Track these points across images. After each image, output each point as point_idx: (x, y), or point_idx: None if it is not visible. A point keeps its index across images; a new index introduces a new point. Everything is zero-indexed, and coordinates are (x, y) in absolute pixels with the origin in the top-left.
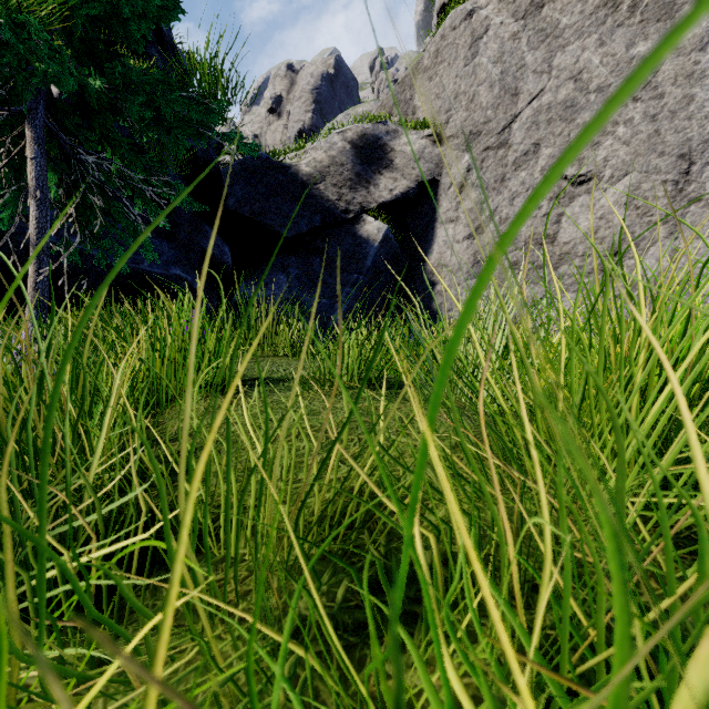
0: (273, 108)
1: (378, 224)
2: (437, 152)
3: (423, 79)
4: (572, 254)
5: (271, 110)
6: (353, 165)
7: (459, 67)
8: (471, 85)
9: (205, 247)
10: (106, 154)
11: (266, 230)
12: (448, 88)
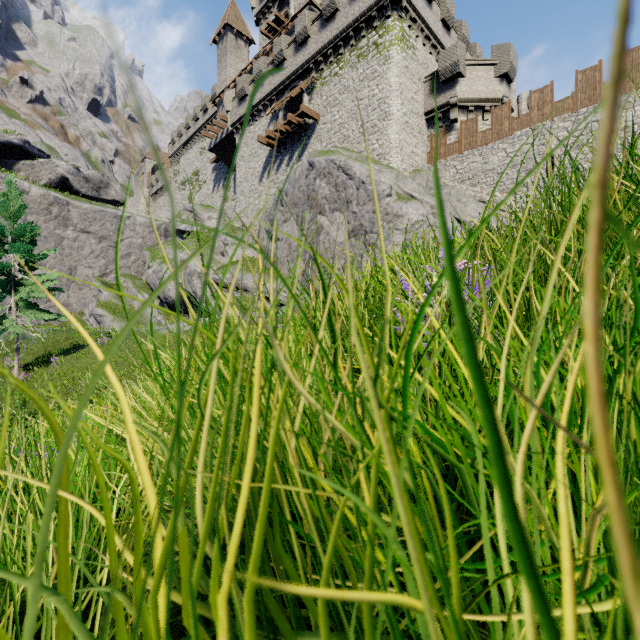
0: None
1: None
2: None
3: None
4: None
5: None
6: None
7: None
8: None
9: None
10: None
11: None
12: None
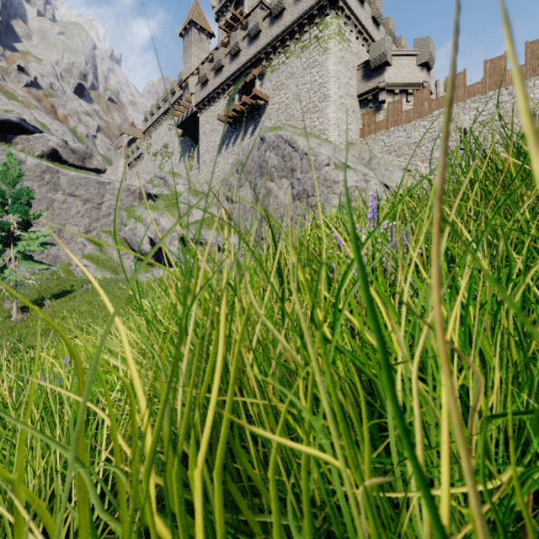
0: None
1: None
2: None
3: None
4: None
5: None
6: None
7: None
8: None
9: None
10: None
11: None
12: None
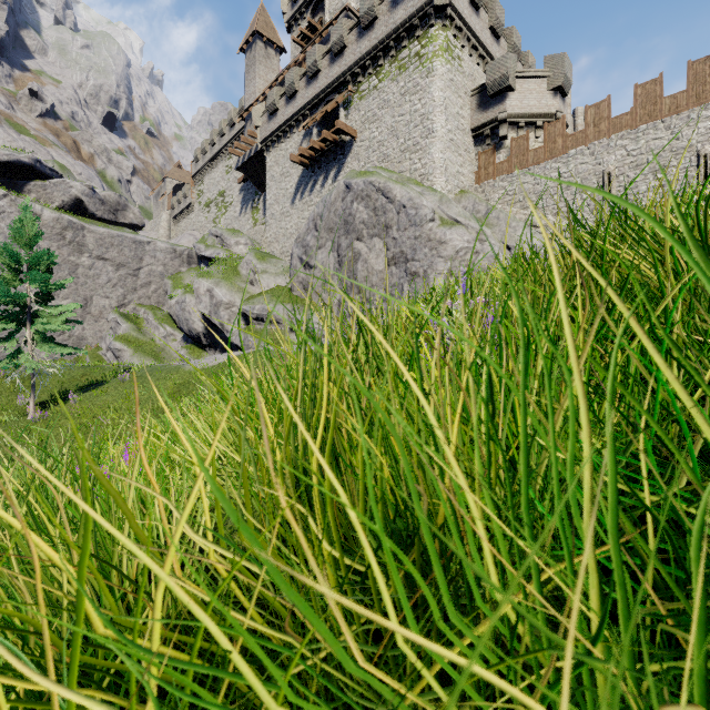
0: None
1: None
2: None
3: None
4: None
5: None
6: None
7: None
8: None
9: None
10: None
11: None
12: None
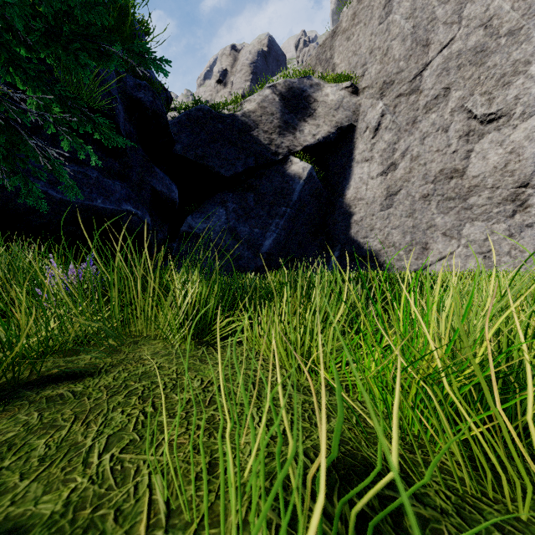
0: (220, 79)
1: (303, 164)
2: (353, 101)
3: (342, 39)
4: (481, 186)
5: (219, 81)
6: (282, 114)
7: (374, 25)
8: (385, 41)
9: (155, 186)
10: (19, 85)
11: (208, 171)
12: (363, 45)
